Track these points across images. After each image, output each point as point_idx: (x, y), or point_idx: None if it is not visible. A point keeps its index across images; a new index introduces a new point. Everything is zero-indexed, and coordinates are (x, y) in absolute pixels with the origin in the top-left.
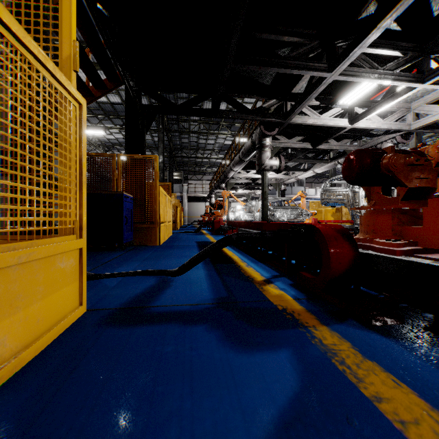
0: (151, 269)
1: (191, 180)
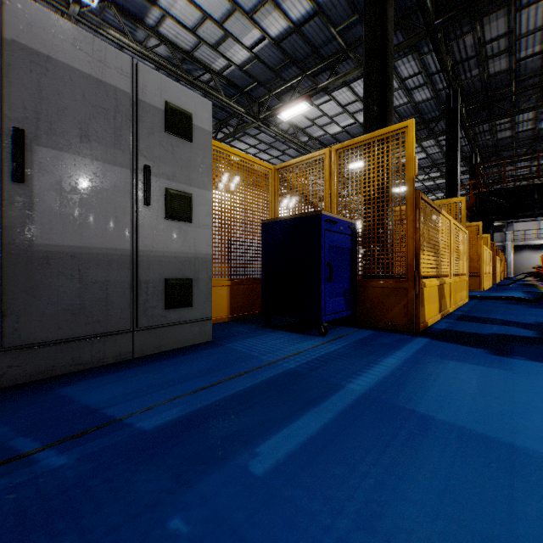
0: (500, 284)
1: (518, 222)
